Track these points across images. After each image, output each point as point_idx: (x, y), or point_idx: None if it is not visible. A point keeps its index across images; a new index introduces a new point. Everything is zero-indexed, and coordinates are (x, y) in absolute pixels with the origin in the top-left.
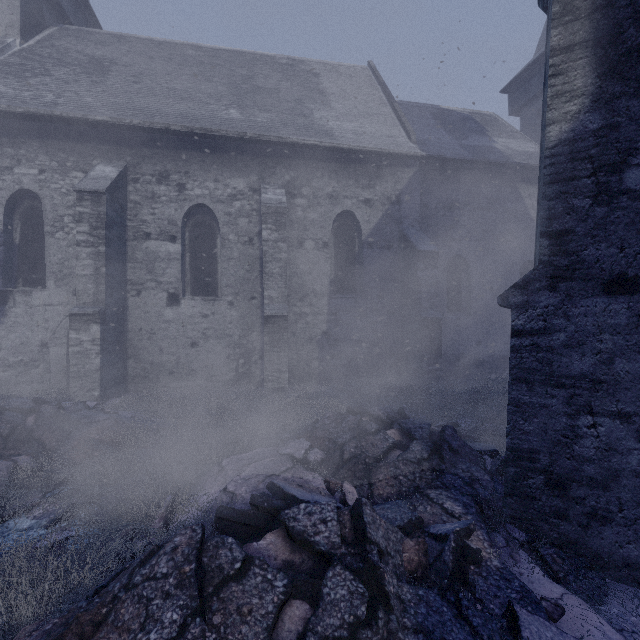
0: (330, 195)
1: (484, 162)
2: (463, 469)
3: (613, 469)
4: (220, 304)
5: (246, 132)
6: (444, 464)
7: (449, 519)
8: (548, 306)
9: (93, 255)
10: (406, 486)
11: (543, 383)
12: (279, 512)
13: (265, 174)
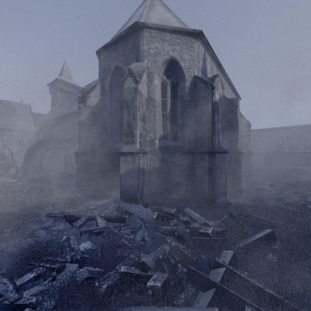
0: (18, 136)
1: None
2: None
3: None
4: None
5: (0, 127)
6: None
7: None
8: None
9: None
10: None
11: None
12: None
13: (4, 133)
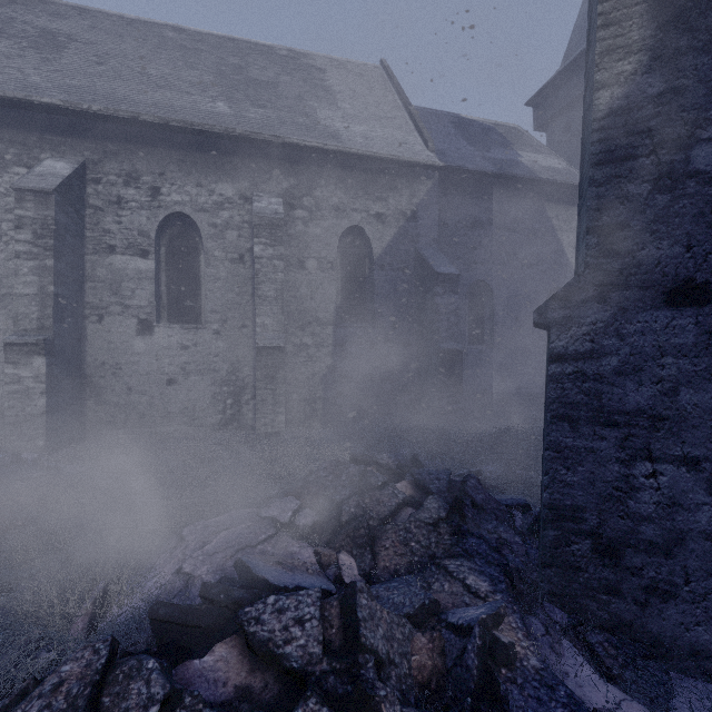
0: (336, 207)
1: (509, 176)
2: (489, 530)
3: (678, 530)
4: (204, 333)
5: (235, 128)
6: (466, 525)
7: (473, 601)
8: (596, 322)
9: (37, 270)
10: (419, 555)
11: (590, 421)
12: (241, 607)
13: (259, 180)
